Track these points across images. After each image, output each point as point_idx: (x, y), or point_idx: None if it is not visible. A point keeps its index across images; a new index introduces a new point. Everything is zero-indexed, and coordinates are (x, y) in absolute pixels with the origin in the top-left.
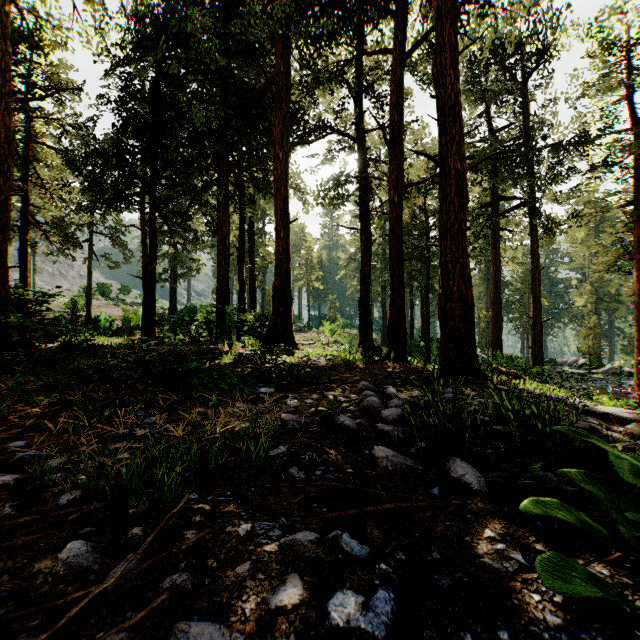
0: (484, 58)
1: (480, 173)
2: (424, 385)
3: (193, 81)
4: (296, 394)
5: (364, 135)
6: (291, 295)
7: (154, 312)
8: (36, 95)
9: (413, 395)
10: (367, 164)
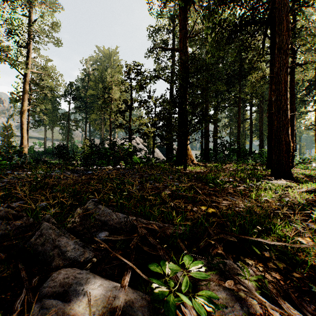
0: None
1: None
2: None
3: None
4: None
5: None
6: (296, 150)
7: None
8: None
9: None
10: None
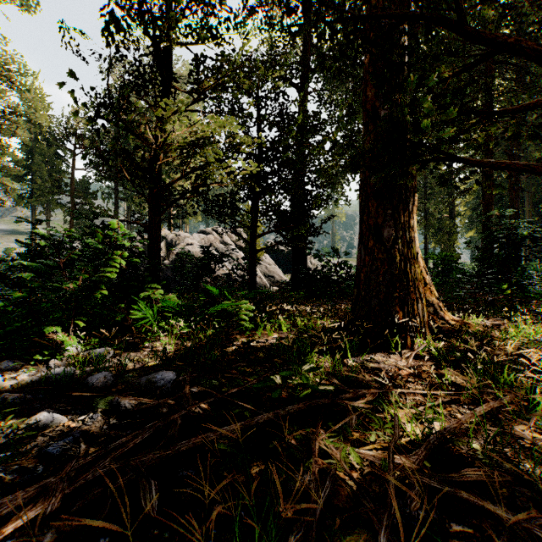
0: None
1: None
2: None
3: None
4: None
5: None
6: None
7: None
8: None
9: None
10: None
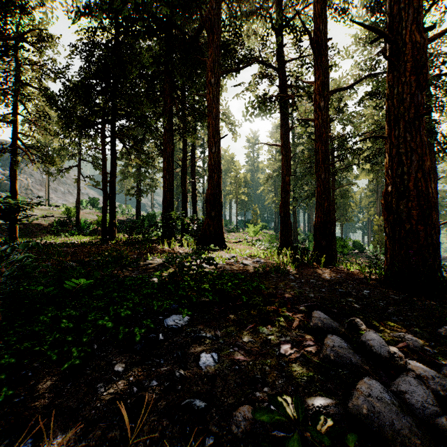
0: (386, 1)
1: (383, 97)
2: (399, 313)
3: (147, 37)
4: (218, 330)
5: (284, 64)
6: (221, 201)
7: (114, 217)
8: (22, 46)
9: (407, 344)
10: (287, 89)
